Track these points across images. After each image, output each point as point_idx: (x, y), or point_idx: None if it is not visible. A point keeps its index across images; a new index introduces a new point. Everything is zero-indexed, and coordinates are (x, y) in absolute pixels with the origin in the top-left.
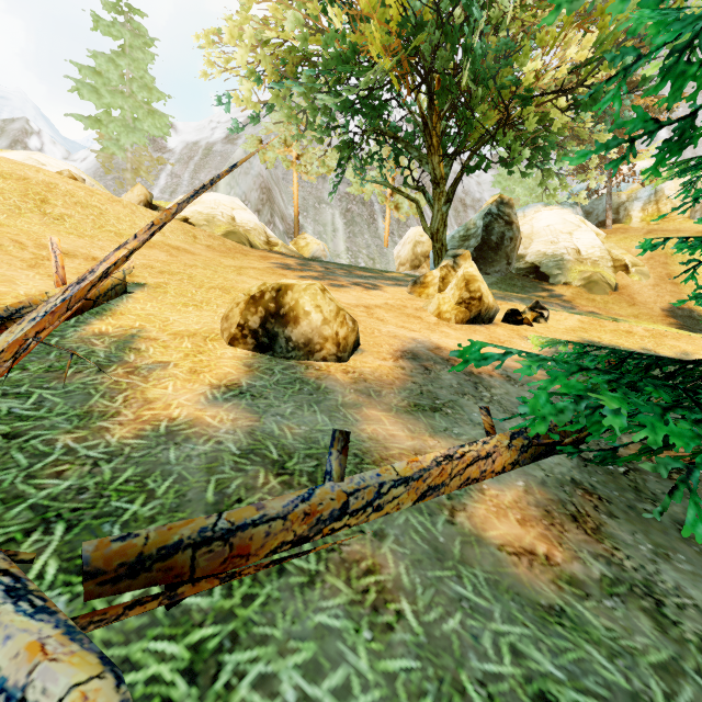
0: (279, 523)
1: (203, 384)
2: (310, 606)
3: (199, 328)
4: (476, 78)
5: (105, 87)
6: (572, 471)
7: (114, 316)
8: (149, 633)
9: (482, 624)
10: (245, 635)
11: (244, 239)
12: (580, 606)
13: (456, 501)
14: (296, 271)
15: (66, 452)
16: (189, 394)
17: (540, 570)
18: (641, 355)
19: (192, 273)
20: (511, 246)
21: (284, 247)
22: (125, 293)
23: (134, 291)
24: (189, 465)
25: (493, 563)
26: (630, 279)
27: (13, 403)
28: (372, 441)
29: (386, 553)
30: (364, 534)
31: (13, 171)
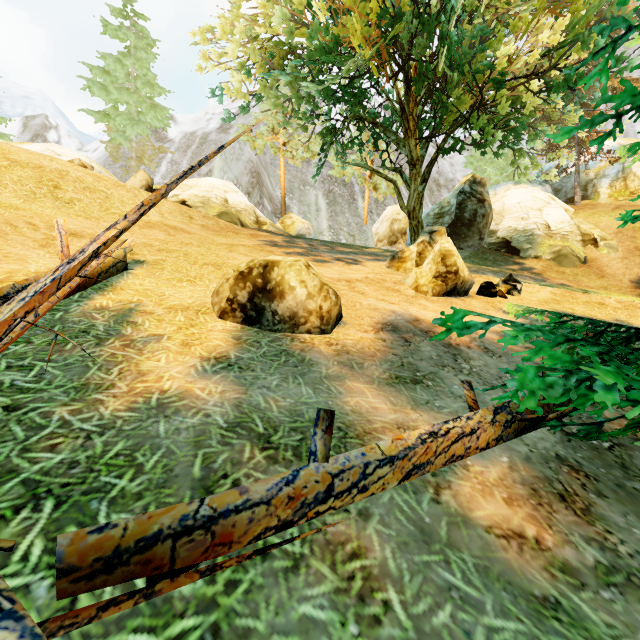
0: (262, 509)
1: (194, 356)
2: (295, 594)
3: (192, 302)
4: (451, 64)
5: (113, 84)
6: (555, 446)
7: (115, 291)
8: (129, 624)
9: (473, 618)
10: (226, 628)
11: (235, 219)
12: (576, 597)
13: (441, 478)
14: (283, 248)
15: (61, 425)
16: (180, 366)
17: (530, 556)
18: (619, 328)
19: (187, 251)
20: (483, 222)
21: (272, 226)
22: (126, 270)
23: (134, 267)
24: (177, 439)
25: (481, 546)
26: (598, 252)
27: (16, 375)
28: (355, 414)
29: (371, 534)
30: (349, 513)
31: (30, 160)
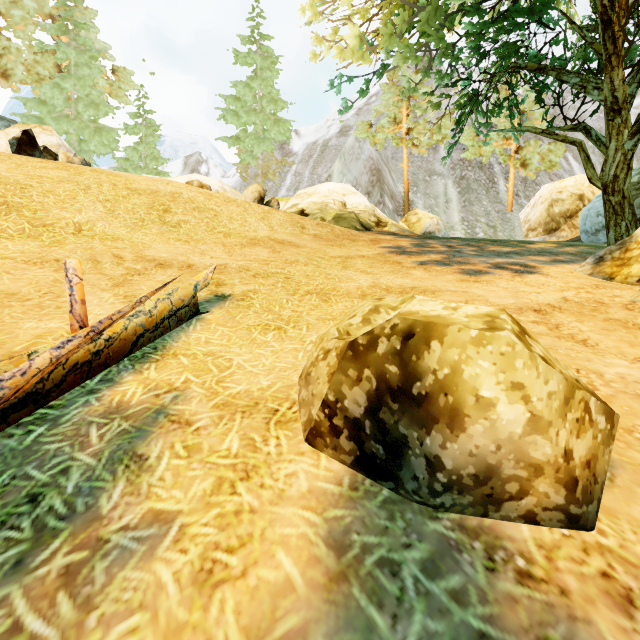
0: None
1: None
2: None
3: (267, 385)
4: None
5: (243, 109)
6: None
7: (161, 361)
8: None
9: None
10: None
11: (353, 223)
12: None
13: None
14: (413, 255)
15: None
16: None
17: None
18: None
19: (290, 272)
20: None
21: (394, 225)
22: (196, 315)
23: (211, 308)
24: None
25: None
26: None
27: None
28: None
29: None
30: None
31: (148, 187)
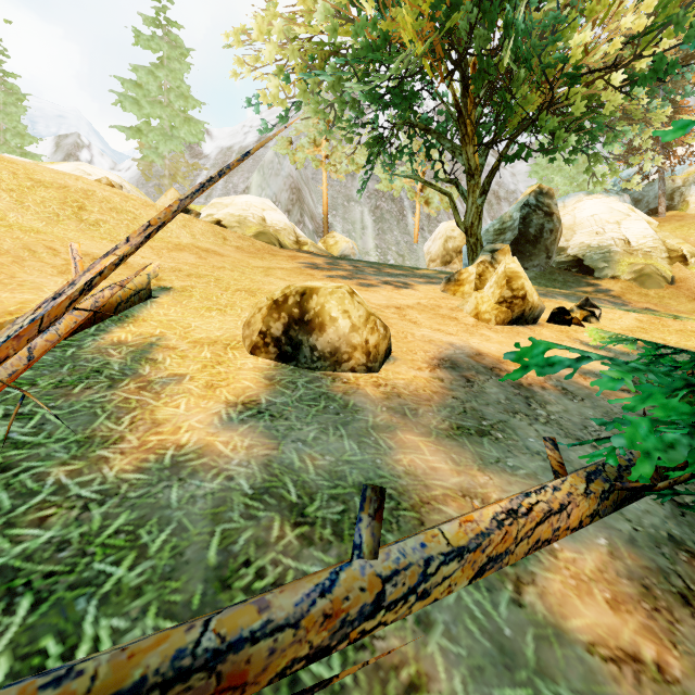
0: (288, 634)
1: (218, 401)
2: None
3: (220, 335)
4: (516, 58)
5: (145, 98)
6: (666, 522)
7: (136, 323)
8: None
9: None
10: None
11: (273, 239)
12: None
13: (521, 569)
14: (324, 270)
15: (55, 490)
16: (202, 414)
17: (653, 692)
18: None
19: (219, 275)
20: (551, 238)
21: (313, 246)
22: (150, 298)
23: (159, 295)
24: (191, 510)
25: (583, 675)
26: (688, 271)
27: (13, 426)
28: (409, 477)
29: (434, 653)
30: (404, 620)
31: (54, 180)
